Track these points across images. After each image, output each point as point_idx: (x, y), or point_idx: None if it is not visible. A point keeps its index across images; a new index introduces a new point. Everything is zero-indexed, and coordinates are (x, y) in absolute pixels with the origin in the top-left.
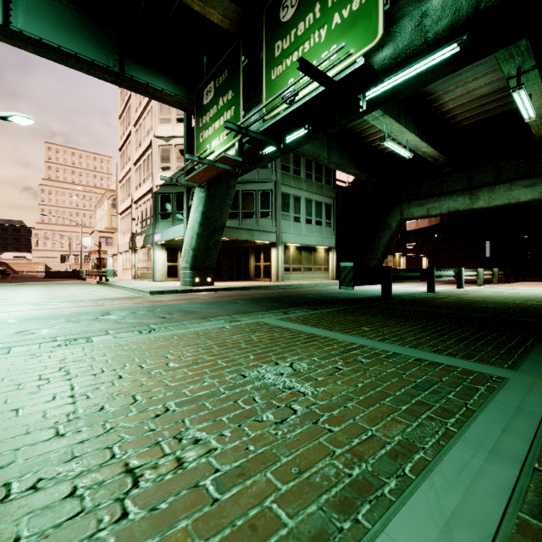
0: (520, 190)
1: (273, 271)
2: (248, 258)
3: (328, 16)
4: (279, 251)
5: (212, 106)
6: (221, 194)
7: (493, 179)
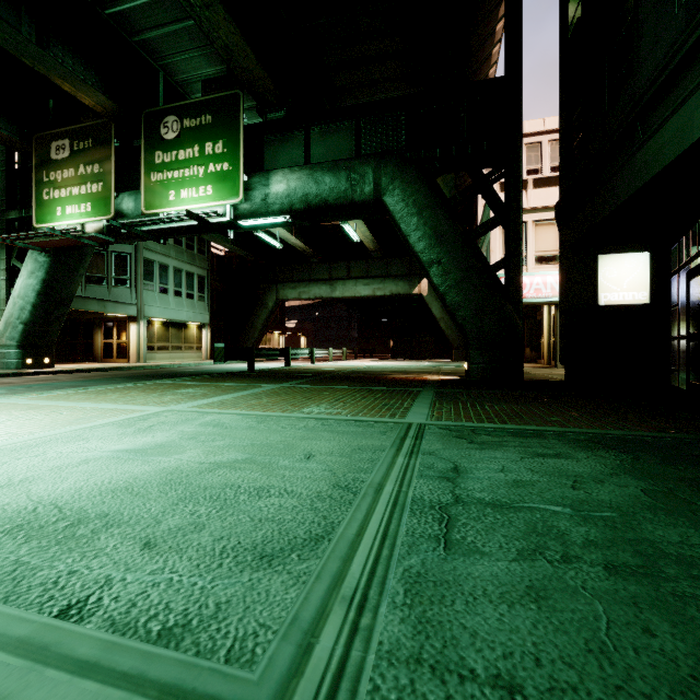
0: (361, 286)
1: (133, 350)
2: (92, 334)
3: (205, 161)
4: (141, 326)
5: (66, 166)
6: (72, 261)
7: (346, 275)
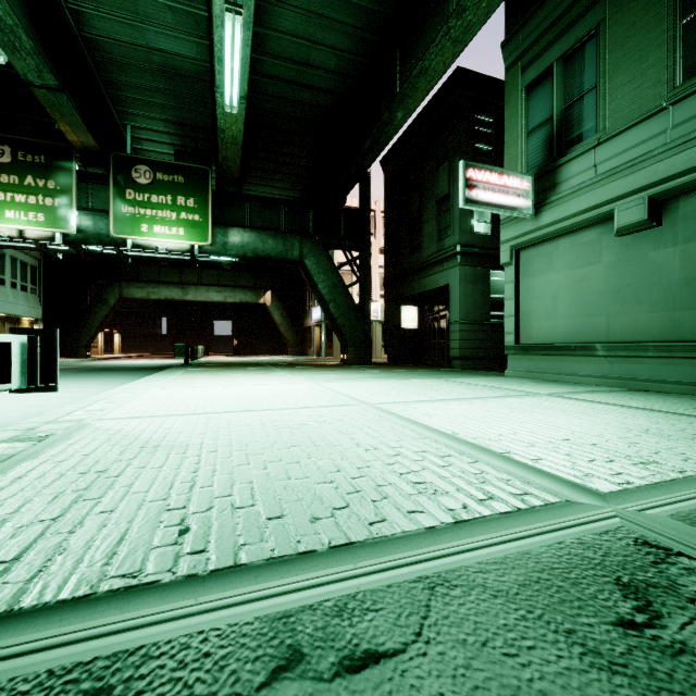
0: (214, 293)
1: None
2: None
3: (178, 209)
4: None
5: (6, 172)
6: None
7: (197, 281)
